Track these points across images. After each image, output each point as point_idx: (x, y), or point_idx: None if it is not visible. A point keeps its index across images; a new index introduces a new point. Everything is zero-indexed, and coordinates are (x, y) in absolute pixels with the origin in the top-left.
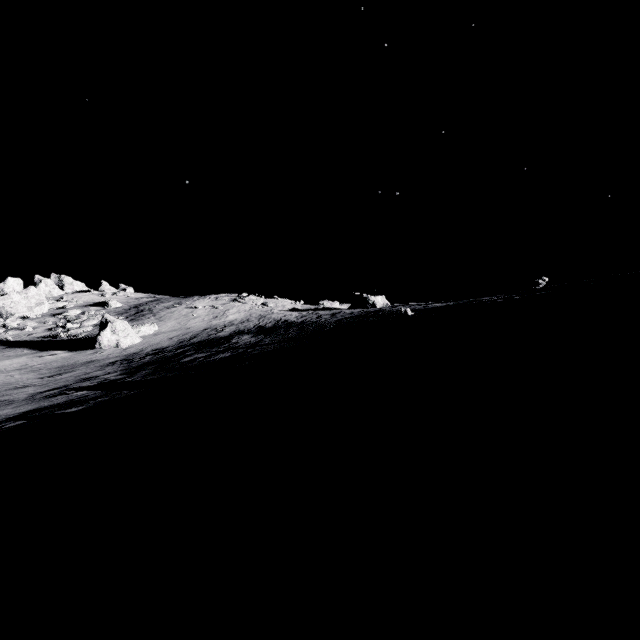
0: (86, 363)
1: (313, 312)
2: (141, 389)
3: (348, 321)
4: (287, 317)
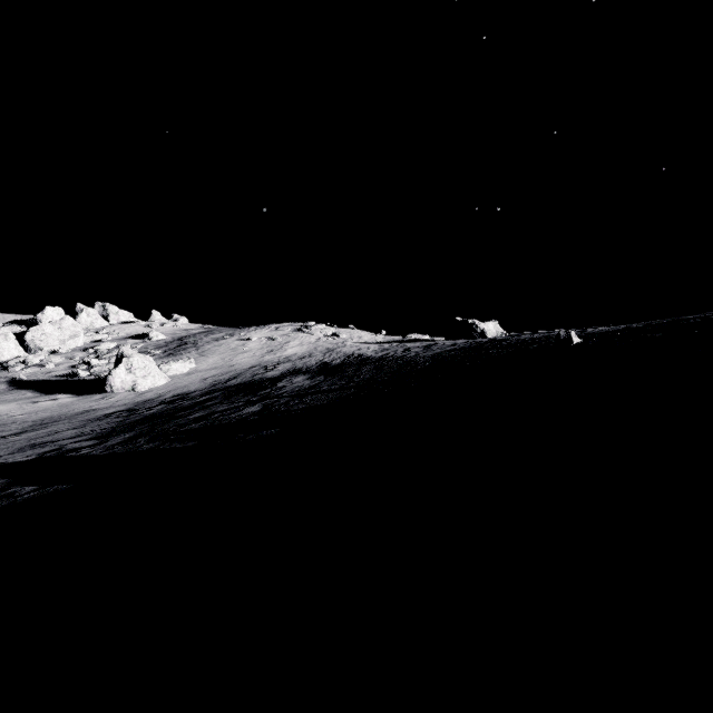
0: (78, 414)
1: (398, 344)
2: (57, 485)
3: (453, 355)
4: (362, 351)
